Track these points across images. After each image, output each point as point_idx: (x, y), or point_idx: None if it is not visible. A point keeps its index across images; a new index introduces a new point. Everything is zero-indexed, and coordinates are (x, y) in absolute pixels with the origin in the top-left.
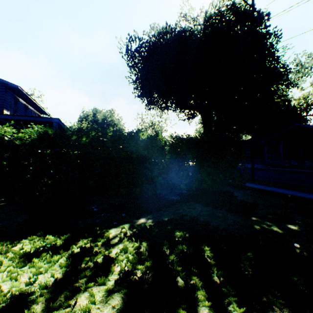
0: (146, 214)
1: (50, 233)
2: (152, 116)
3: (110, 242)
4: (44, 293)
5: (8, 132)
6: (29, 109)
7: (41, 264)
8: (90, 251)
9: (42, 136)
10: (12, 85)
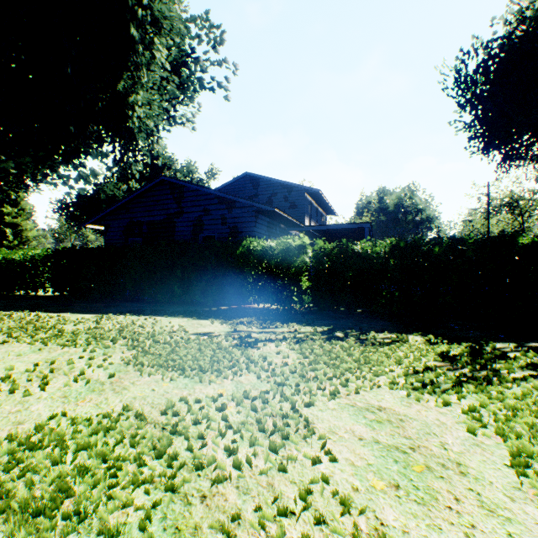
0: (537, 341)
1: (425, 335)
2: (512, 182)
3: (500, 350)
4: (465, 357)
5: (366, 247)
6: (318, 212)
7: (444, 347)
8: (482, 349)
9: (393, 249)
10: (313, 190)
